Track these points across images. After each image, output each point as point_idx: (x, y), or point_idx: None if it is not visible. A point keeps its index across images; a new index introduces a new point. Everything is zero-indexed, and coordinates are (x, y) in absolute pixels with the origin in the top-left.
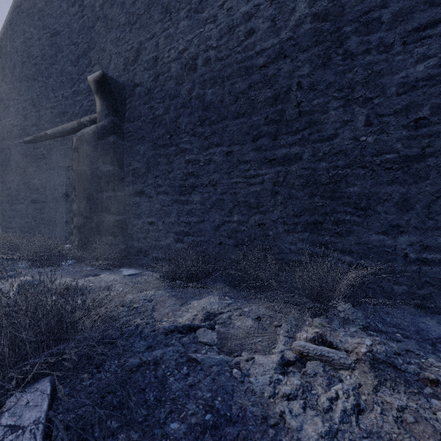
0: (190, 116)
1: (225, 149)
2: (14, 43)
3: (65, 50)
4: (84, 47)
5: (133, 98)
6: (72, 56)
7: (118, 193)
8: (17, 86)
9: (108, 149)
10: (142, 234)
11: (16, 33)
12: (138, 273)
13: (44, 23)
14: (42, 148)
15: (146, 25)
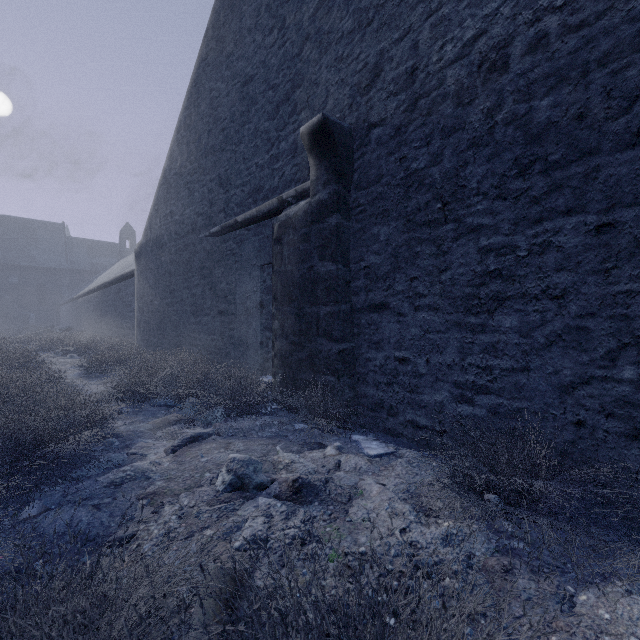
0: (491, 162)
1: (592, 220)
2: (199, 109)
3: (260, 100)
4: (286, 88)
5: (366, 149)
6: (268, 107)
7: (343, 307)
8: (202, 163)
9: (328, 238)
10: (385, 377)
11: (202, 95)
12: (388, 453)
13: (233, 70)
14: (231, 241)
15: (392, 19)
